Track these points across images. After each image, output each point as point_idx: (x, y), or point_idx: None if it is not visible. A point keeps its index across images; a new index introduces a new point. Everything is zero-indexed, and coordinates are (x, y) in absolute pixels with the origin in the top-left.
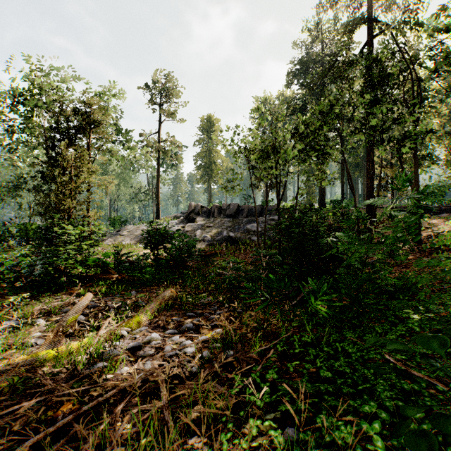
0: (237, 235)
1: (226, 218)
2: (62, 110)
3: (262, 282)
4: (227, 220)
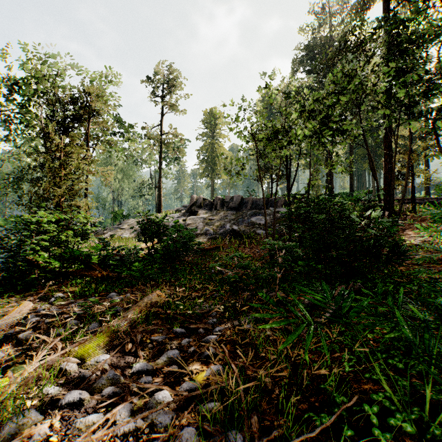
0: (241, 228)
1: (229, 210)
2: (59, 99)
3: (277, 284)
4: (231, 213)
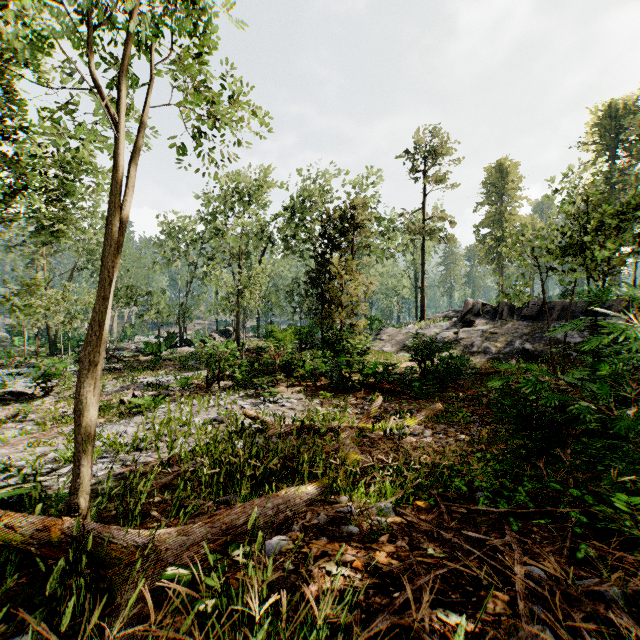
0: (538, 348)
1: (522, 320)
2: (328, 216)
3: None
4: (523, 325)
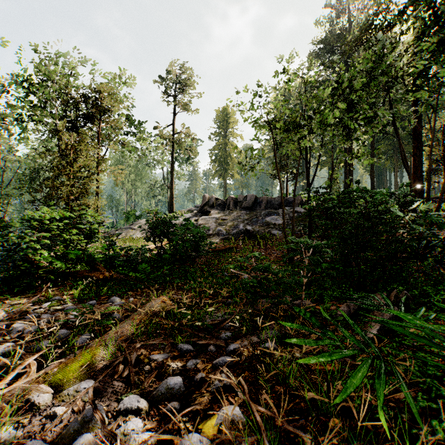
0: (255, 229)
1: (242, 210)
2: (71, 98)
3: (303, 291)
4: (244, 213)
